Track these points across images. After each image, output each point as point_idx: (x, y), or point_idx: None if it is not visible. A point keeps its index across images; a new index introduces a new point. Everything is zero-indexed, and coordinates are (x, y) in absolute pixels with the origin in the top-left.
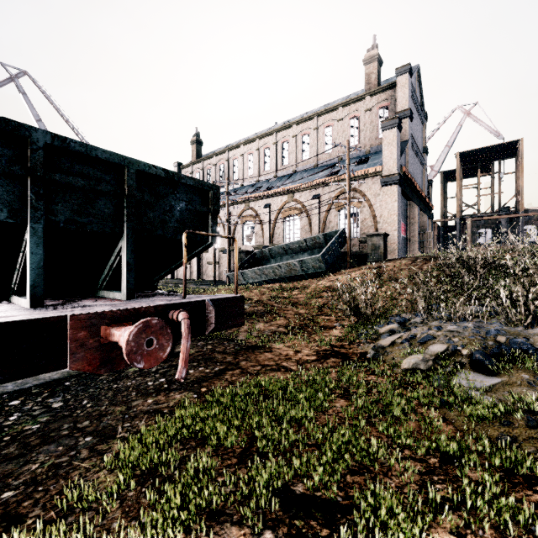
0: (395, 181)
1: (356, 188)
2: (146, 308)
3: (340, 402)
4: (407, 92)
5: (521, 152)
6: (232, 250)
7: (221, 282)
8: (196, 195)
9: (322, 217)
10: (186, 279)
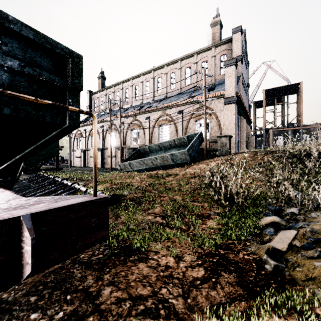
0: (234, 101)
1: (207, 106)
2: None
3: None
4: (239, 44)
5: (301, 90)
6: (124, 147)
7: (116, 169)
8: (43, 58)
9: (184, 125)
10: None
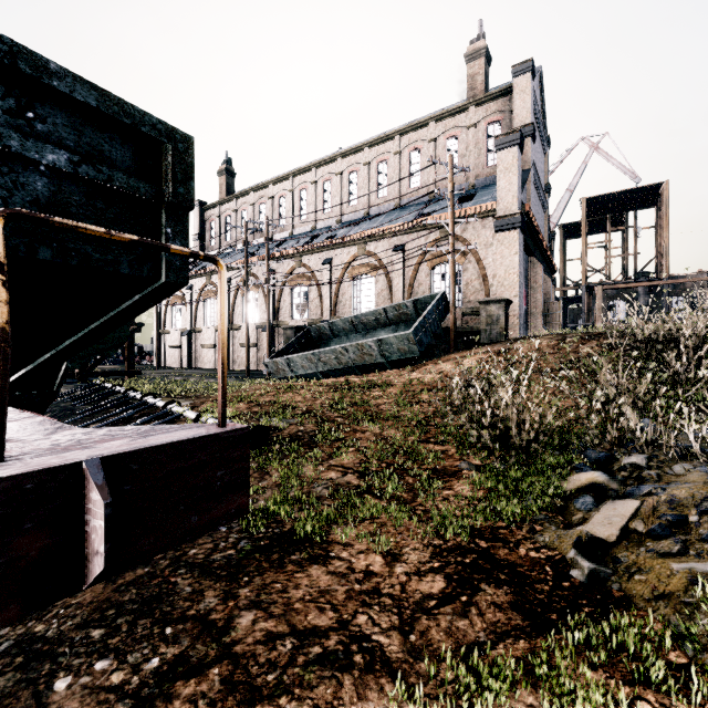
0: (516, 225)
1: (457, 235)
2: None
3: None
4: (528, 99)
5: (666, 199)
6: (276, 326)
7: (258, 374)
8: (115, 144)
9: (408, 277)
10: (1, 387)
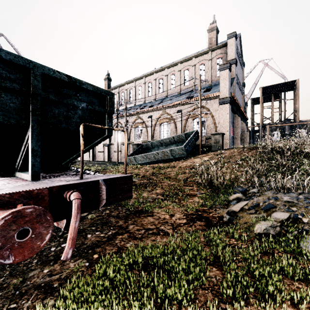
0: (227, 102)
1: (203, 106)
2: (39, 190)
3: (213, 271)
4: (234, 48)
5: (297, 87)
6: (129, 143)
7: (122, 163)
8: (95, 98)
9: (183, 123)
10: (82, 163)
